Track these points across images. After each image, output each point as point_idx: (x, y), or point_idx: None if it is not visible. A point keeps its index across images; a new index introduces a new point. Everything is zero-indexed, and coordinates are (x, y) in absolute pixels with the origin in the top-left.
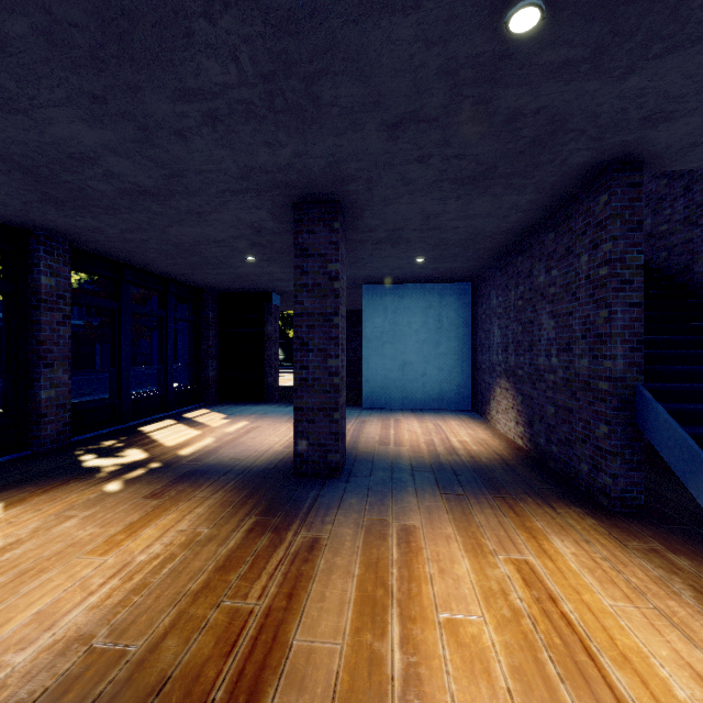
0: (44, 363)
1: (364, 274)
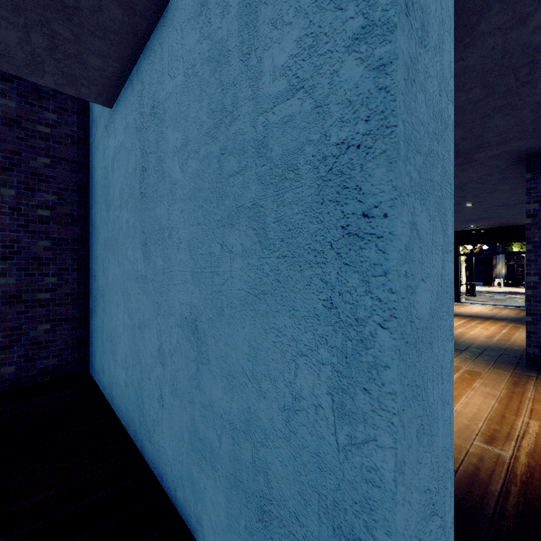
0: None
1: (481, 30)
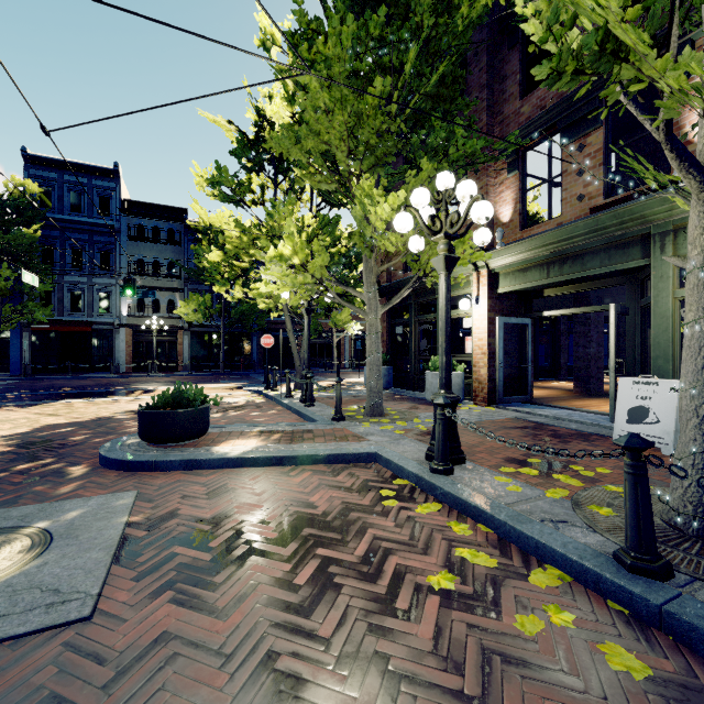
0: (562, 352)
1: None
